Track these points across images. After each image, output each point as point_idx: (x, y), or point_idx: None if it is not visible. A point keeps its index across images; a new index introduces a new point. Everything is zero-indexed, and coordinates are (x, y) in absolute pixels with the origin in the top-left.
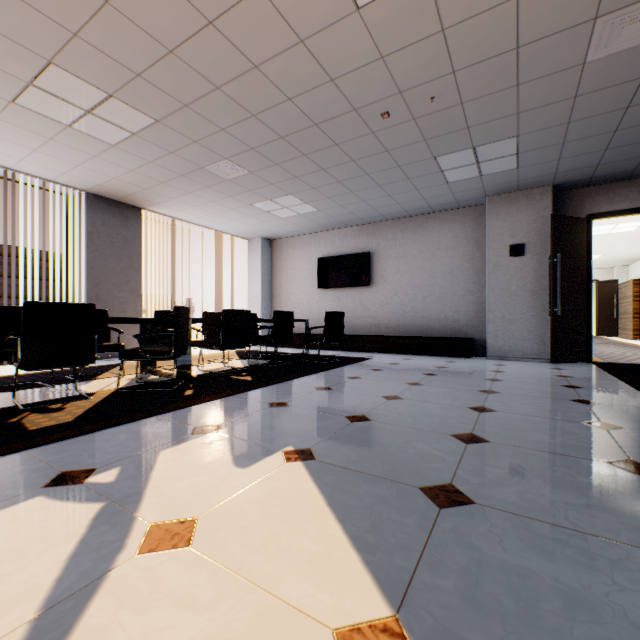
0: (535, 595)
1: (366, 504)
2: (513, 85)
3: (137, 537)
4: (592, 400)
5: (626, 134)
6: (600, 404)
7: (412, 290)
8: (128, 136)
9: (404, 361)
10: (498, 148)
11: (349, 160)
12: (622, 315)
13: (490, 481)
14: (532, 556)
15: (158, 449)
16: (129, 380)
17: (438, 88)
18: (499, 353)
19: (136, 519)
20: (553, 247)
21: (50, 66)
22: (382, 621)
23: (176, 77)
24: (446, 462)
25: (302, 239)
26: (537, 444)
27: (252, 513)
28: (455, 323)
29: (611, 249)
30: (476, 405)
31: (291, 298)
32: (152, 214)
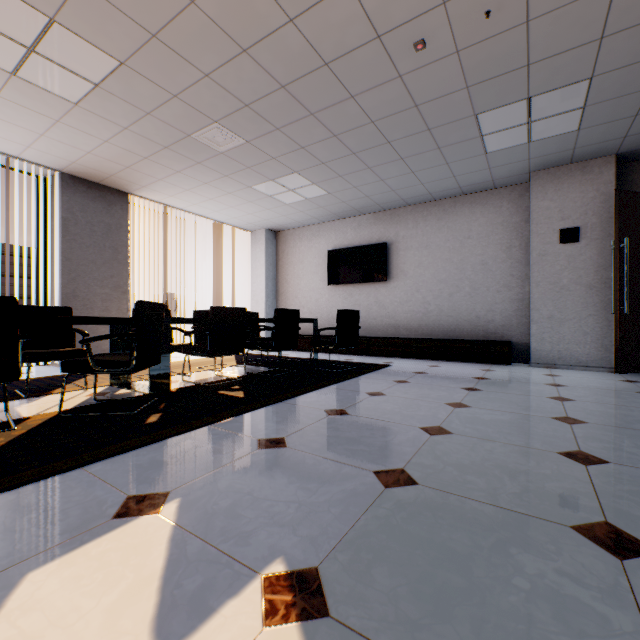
0: None
1: None
2: None
3: None
4: None
5: None
6: None
7: (437, 285)
8: (90, 89)
9: (431, 369)
10: (561, 98)
11: (367, 121)
12: None
13: None
14: None
15: (28, 565)
16: (89, 396)
17: None
18: (546, 360)
19: None
20: (619, 230)
21: None
22: None
23: None
24: (619, 635)
25: (310, 230)
26: None
27: None
28: (489, 323)
29: None
30: (569, 448)
31: (298, 296)
32: (141, 200)
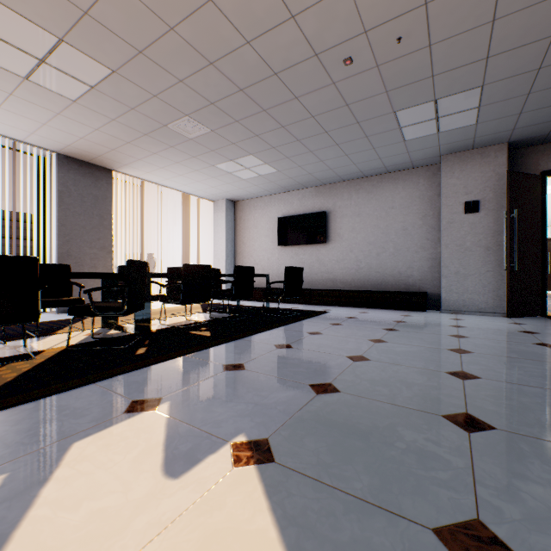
0: None
1: None
2: (488, 20)
3: None
4: None
5: None
6: None
7: (367, 247)
8: (87, 90)
9: (361, 315)
10: (460, 100)
11: (309, 116)
12: None
13: (536, 514)
14: None
15: (72, 439)
16: (87, 335)
17: (406, 26)
18: (453, 307)
19: None
20: (509, 203)
21: None
22: None
23: (126, 15)
24: (454, 469)
25: (263, 200)
26: None
27: None
28: (409, 278)
29: (550, 209)
30: (454, 369)
31: (253, 255)
32: (122, 176)
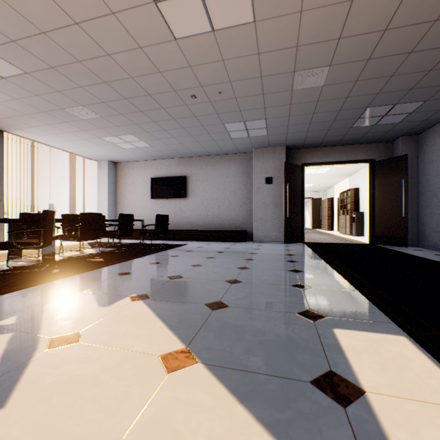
0: (244, 332)
1: (177, 313)
2: (261, 94)
3: (44, 343)
4: (296, 260)
5: (315, 125)
6: (299, 262)
7: (212, 201)
8: None
9: (207, 245)
10: (257, 123)
11: (172, 118)
12: (323, 217)
13: (238, 298)
14: (247, 321)
15: (43, 304)
16: None
17: (223, 88)
18: (260, 239)
19: (40, 336)
20: (286, 180)
21: None
22: (181, 349)
23: (46, 48)
24: (220, 292)
25: (139, 164)
26: (264, 281)
27: (114, 324)
28: (237, 222)
29: (317, 181)
30: (241, 266)
31: (131, 204)
32: (13, 136)
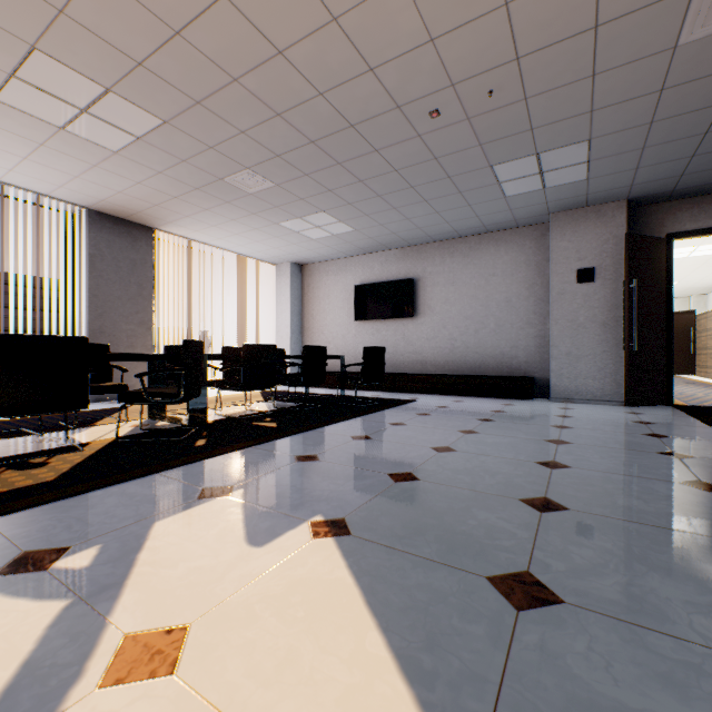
0: None
1: (418, 603)
2: (588, 75)
3: (103, 658)
4: (685, 453)
5: None
6: (696, 458)
7: (463, 322)
8: (132, 141)
9: (454, 404)
10: (566, 154)
11: (391, 170)
12: (700, 350)
13: (579, 567)
14: (658, 693)
15: (153, 519)
16: (133, 427)
17: (498, 79)
18: (564, 394)
19: (107, 627)
20: (628, 271)
21: (34, 52)
22: None
23: (185, 66)
24: (518, 539)
25: (337, 264)
26: (630, 513)
27: (264, 617)
28: (513, 360)
29: (689, 275)
30: (546, 459)
31: (324, 331)
32: (165, 235)
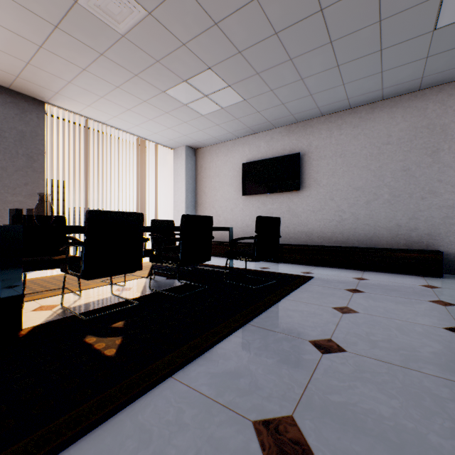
0: None
1: None
2: None
3: None
4: None
5: None
6: None
7: (352, 193)
8: None
9: (363, 284)
10: None
11: None
12: None
13: None
14: None
15: None
16: None
17: None
18: None
19: None
20: None
21: None
22: None
23: None
24: None
25: (226, 145)
26: None
27: None
28: (411, 232)
29: None
30: None
31: (215, 206)
32: (62, 112)
